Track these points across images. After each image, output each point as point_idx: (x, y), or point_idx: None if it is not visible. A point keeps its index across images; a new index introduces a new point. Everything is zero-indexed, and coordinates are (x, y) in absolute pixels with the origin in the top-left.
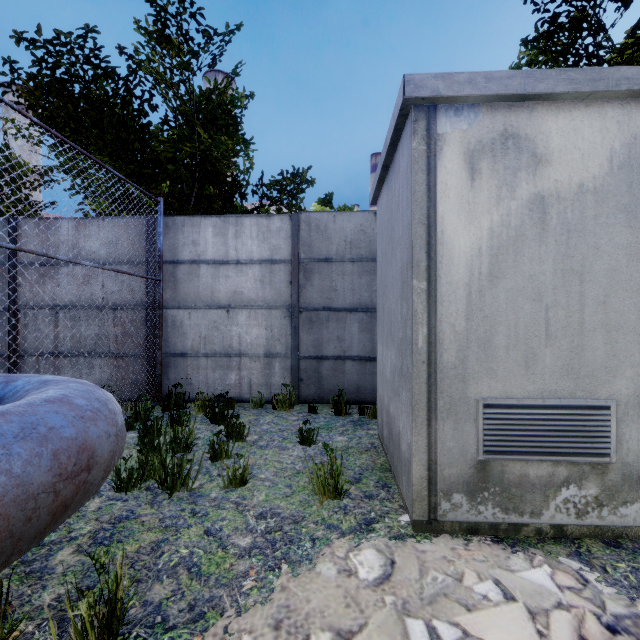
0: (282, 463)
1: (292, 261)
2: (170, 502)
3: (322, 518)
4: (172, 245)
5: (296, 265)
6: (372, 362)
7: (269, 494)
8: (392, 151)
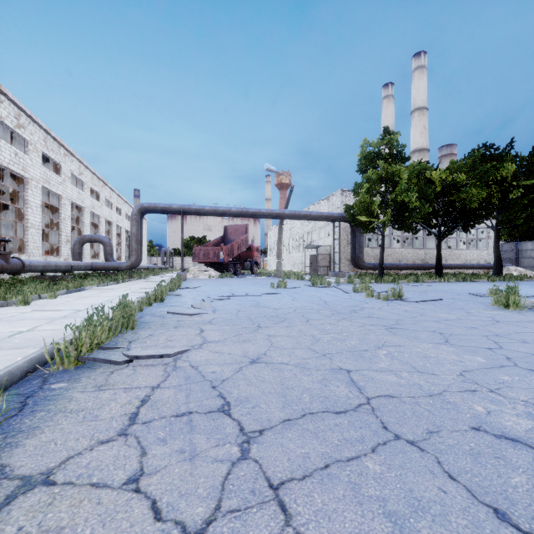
0: None
1: None
2: None
3: None
4: (521, 247)
5: None
6: None
7: None
8: None
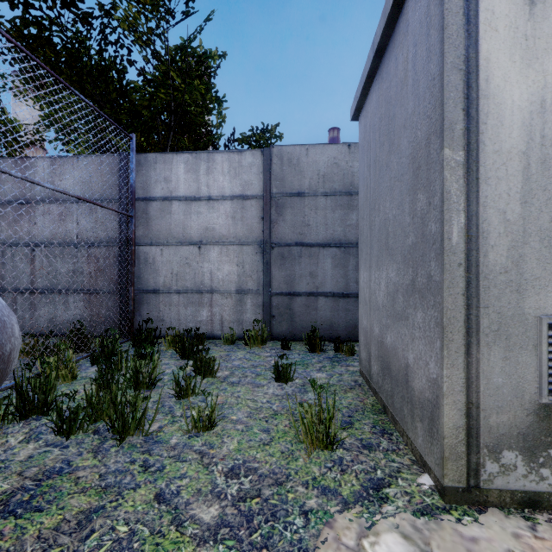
0: (256, 402)
1: (264, 196)
2: (119, 450)
3: (313, 477)
4: (144, 182)
5: (268, 200)
6: (345, 298)
7: (242, 441)
8: (393, 18)
